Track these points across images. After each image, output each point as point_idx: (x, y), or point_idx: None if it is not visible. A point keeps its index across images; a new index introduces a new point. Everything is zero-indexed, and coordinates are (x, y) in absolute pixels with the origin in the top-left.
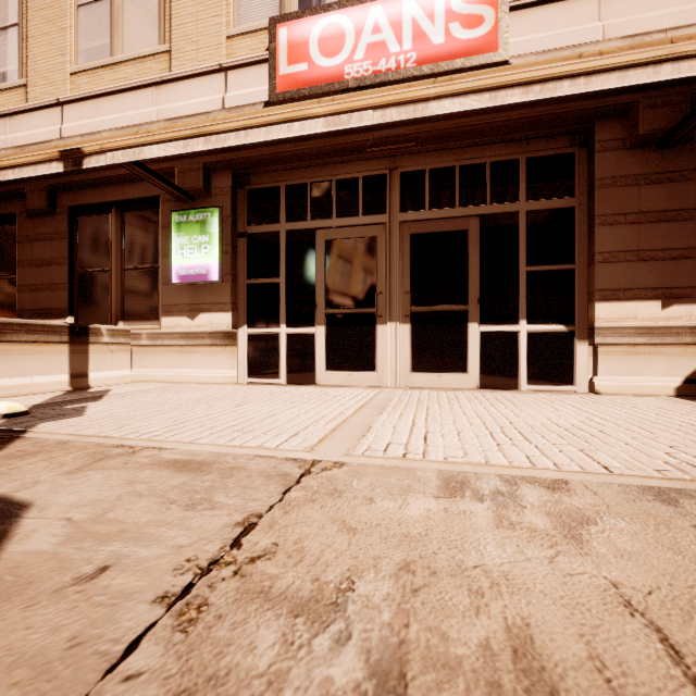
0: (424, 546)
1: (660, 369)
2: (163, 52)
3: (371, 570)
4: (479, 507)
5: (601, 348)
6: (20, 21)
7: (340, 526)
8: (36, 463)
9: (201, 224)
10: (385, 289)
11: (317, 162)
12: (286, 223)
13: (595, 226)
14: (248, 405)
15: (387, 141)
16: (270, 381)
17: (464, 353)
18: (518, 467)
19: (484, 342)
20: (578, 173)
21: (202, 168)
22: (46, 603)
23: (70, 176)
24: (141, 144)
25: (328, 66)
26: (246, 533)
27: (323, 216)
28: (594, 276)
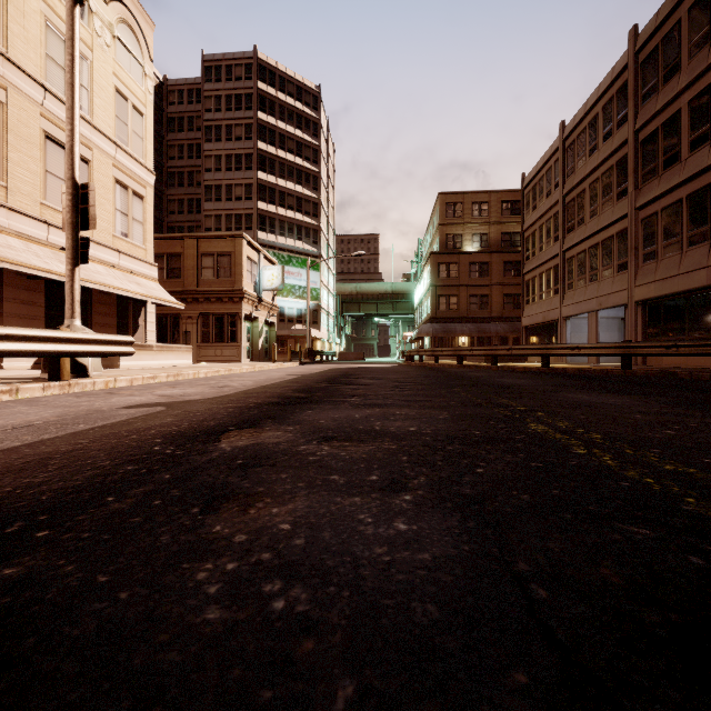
0: None
1: (27, 359)
2: None
3: None
4: None
5: None
6: None
7: None
8: None
9: None
10: None
11: None
12: None
13: (4, 301)
14: None
15: None
16: None
17: None
18: None
19: None
20: None
21: None
22: None
23: None
24: None
25: None
26: None
27: None
28: (4, 322)
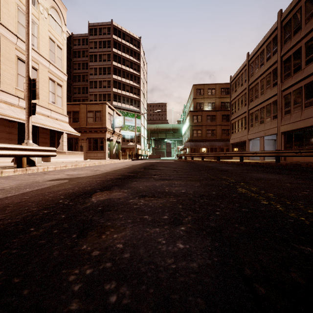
0: None
1: (9, 158)
2: None
3: None
4: None
5: None
6: None
7: None
8: None
9: None
10: None
11: None
12: None
13: None
14: None
15: None
16: None
17: None
18: None
19: None
20: None
21: None
22: None
23: None
24: None
25: None
26: None
27: None
28: None
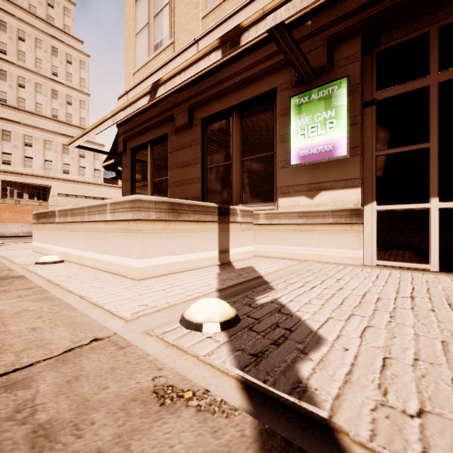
0: None
1: None
2: None
3: None
4: None
5: None
6: None
7: None
8: None
9: (325, 100)
10: None
11: None
12: (439, 73)
13: None
14: None
15: None
16: (411, 265)
17: None
18: None
19: None
20: None
21: (326, 42)
22: None
23: (203, 94)
24: None
25: None
26: None
27: None
28: None
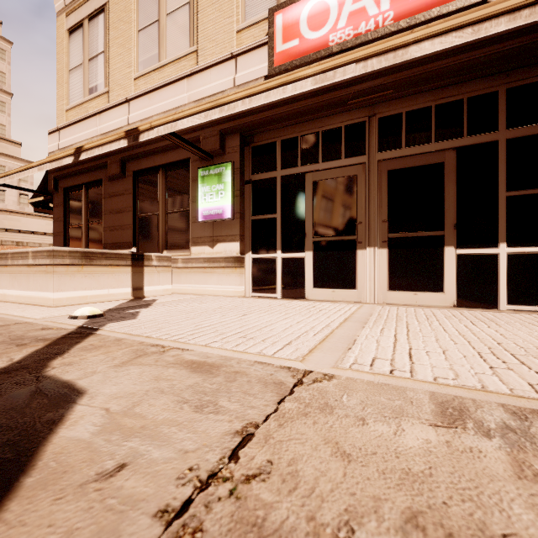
0: (431, 491)
1: None
2: (192, 52)
3: (372, 516)
4: (487, 444)
5: None
6: (105, 49)
7: (334, 449)
8: (98, 356)
9: (218, 176)
10: (364, 219)
11: (306, 118)
12: (281, 170)
13: None
14: (251, 314)
15: (366, 93)
16: (269, 295)
17: (440, 274)
18: (522, 396)
19: (460, 263)
20: None
21: (219, 133)
22: (70, 497)
23: (133, 150)
24: (176, 119)
25: (315, 38)
26: (243, 444)
27: (311, 162)
28: None
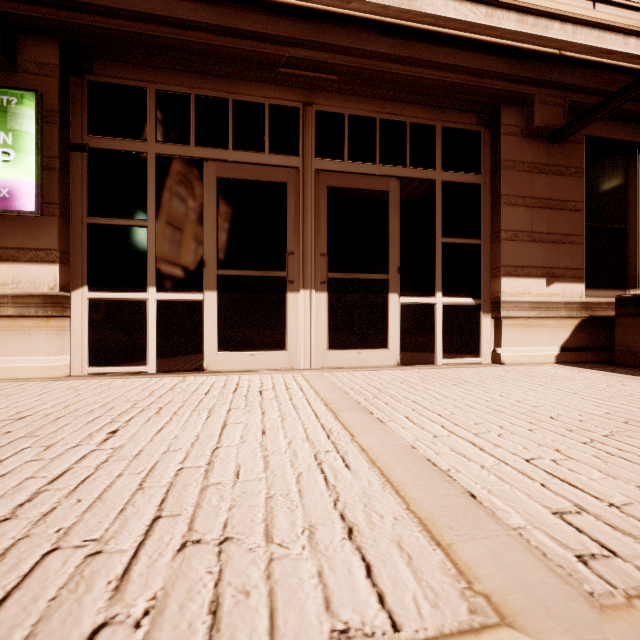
0: None
1: (544, 339)
2: None
3: None
4: None
5: (505, 321)
6: None
7: None
8: None
9: None
10: (298, 249)
11: (206, 68)
12: (157, 143)
13: (501, 205)
14: (132, 428)
15: (305, 65)
16: (129, 369)
17: (385, 327)
18: None
19: (404, 314)
20: (483, 152)
21: None
22: None
23: None
24: None
25: None
26: None
27: (215, 144)
28: (500, 252)
